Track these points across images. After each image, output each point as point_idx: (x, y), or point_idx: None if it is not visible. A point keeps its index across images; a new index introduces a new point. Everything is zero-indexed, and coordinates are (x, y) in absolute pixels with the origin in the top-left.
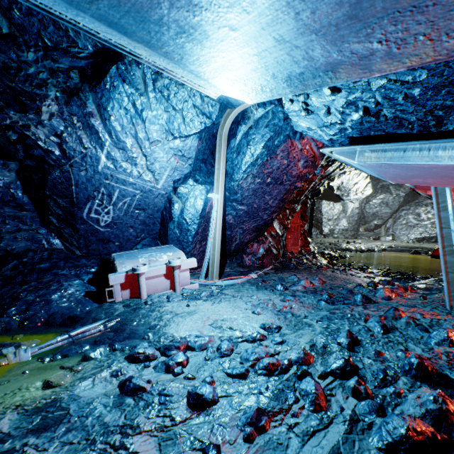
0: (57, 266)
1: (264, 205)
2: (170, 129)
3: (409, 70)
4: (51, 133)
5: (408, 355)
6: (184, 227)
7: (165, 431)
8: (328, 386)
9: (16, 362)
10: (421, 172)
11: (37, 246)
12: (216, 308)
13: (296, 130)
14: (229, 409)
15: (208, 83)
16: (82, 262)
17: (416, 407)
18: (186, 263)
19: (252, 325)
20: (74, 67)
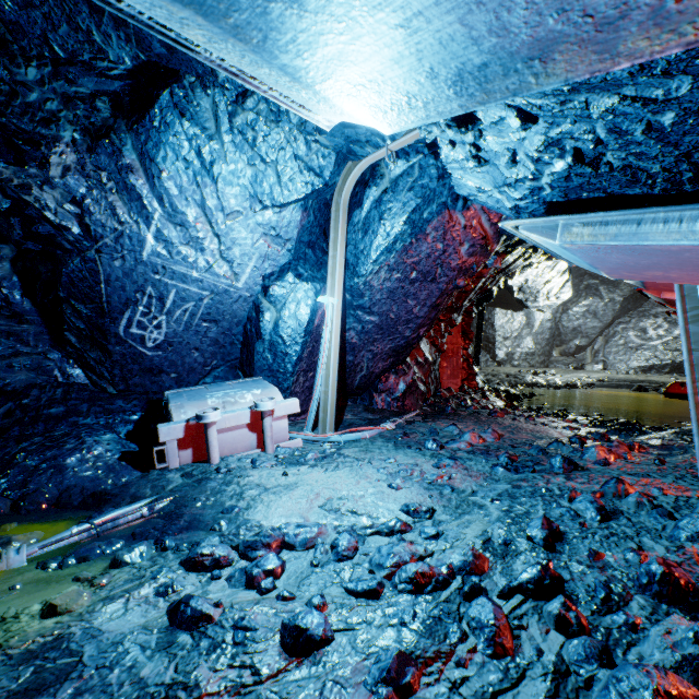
0: (77, 411)
1: (406, 314)
2: (257, 193)
3: (661, 77)
4: (65, 199)
5: (644, 557)
6: (280, 349)
7: (243, 694)
8: (514, 611)
9: (2, 570)
10: (662, 260)
11: (46, 379)
12: (330, 478)
13: (457, 196)
14: (351, 653)
15: (314, 94)
16: (118, 404)
17: (665, 650)
18: (282, 406)
19: (389, 506)
20: (102, 91)
